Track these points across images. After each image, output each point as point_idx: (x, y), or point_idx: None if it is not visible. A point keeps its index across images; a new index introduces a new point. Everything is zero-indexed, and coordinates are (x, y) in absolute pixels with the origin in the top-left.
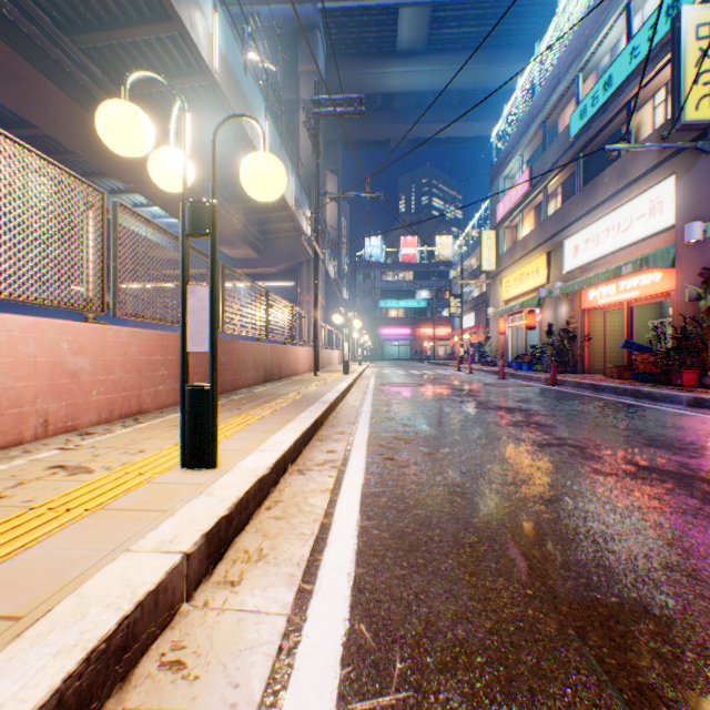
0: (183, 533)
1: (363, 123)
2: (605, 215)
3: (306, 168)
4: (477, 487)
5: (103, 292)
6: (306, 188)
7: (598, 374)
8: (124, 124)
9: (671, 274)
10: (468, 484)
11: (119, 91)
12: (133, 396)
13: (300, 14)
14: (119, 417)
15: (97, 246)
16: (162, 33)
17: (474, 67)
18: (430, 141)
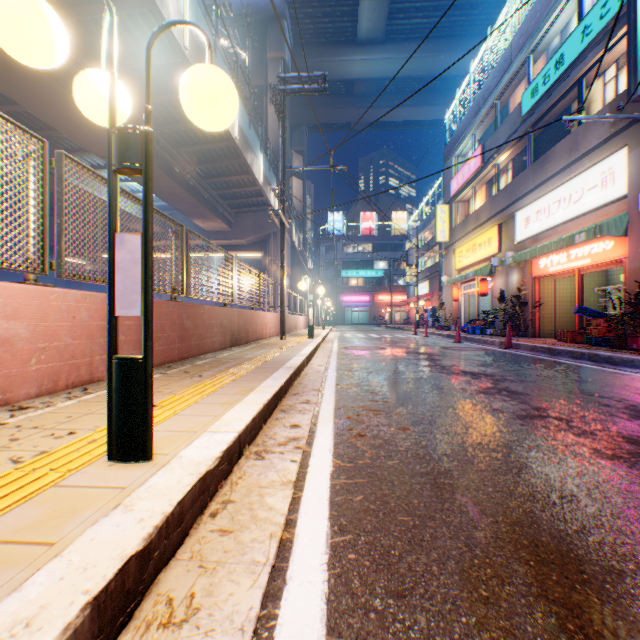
0: (56, 600)
1: (326, 107)
2: (556, 187)
3: (274, 147)
4: (468, 477)
5: (44, 250)
6: (274, 165)
7: (548, 338)
8: (19, 15)
9: (623, 242)
10: (456, 472)
11: (94, 68)
12: (83, 364)
13: (268, 5)
14: (65, 387)
15: (35, 200)
16: (133, 9)
17: (428, 55)
18: (388, 124)
